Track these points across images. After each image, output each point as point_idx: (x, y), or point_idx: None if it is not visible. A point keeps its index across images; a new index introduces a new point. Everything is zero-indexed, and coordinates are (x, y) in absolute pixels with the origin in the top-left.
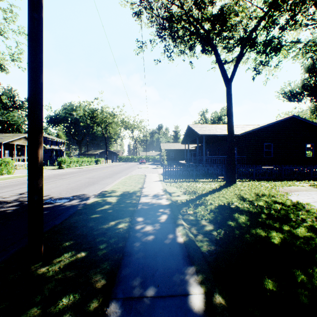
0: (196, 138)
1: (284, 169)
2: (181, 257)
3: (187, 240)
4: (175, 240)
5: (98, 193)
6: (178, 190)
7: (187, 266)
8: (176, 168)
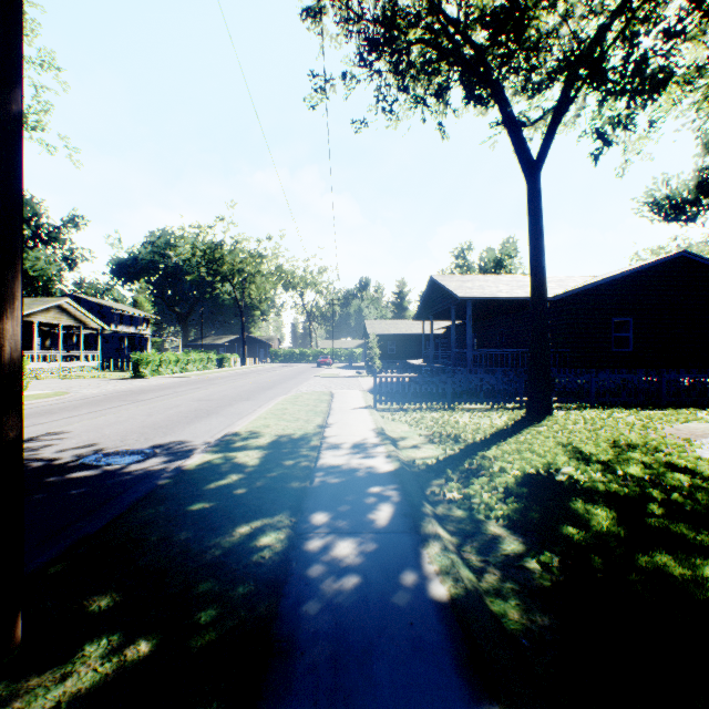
0: (450, 307)
1: (667, 379)
2: (451, 664)
3: (460, 596)
4: (423, 593)
5: (216, 441)
6: (413, 431)
7: (478, 705)
8: (404, 376)
